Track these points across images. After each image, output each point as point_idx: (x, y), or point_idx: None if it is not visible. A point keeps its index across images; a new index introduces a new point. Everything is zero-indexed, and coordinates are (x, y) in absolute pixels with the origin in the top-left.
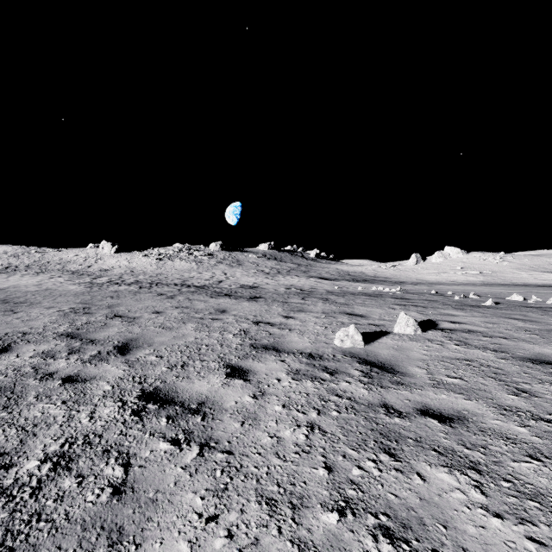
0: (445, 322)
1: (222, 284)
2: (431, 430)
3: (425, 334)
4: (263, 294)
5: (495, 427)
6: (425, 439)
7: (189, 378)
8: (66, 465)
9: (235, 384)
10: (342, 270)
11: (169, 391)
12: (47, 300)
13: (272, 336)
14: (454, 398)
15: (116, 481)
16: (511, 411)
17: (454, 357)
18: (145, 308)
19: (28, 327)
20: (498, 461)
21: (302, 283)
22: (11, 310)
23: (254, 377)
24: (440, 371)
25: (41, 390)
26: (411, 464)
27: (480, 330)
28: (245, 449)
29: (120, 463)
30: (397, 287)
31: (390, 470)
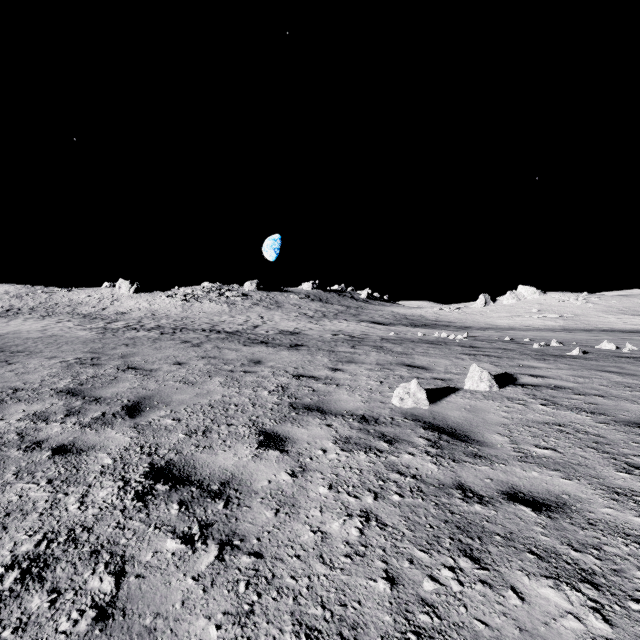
0: (525, 375)
1: (257, 329)
2: (524, 523)
3: (503, 390)
4: (306, 341)
5: (608, 518)
6: (517, 536)
7: (211, 448)
8: (39, 573)
9: (268, 456)
10: (399, 313)
11: (185, 465)
12: (50, 349)
13: (316, 394)
14: (548, 477)
15: (103, 599)
16: (624, 495)
17: (542, 421)
18: (165, 358)
19: (22, 381)
20: (619, 569)
21: (351, 328)
22: (5, 361)
23: (294, 447)
24: (526, 439)
25: (24, 464)
26: (503, 574)
27: (570, 386)
28: (279, 550)
29: (111, 571)
30: (463, 333)
31: (474, 583)
